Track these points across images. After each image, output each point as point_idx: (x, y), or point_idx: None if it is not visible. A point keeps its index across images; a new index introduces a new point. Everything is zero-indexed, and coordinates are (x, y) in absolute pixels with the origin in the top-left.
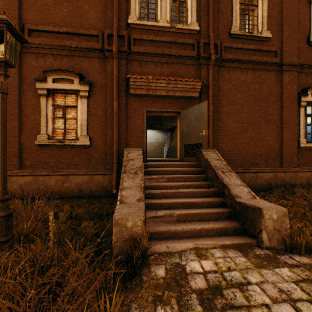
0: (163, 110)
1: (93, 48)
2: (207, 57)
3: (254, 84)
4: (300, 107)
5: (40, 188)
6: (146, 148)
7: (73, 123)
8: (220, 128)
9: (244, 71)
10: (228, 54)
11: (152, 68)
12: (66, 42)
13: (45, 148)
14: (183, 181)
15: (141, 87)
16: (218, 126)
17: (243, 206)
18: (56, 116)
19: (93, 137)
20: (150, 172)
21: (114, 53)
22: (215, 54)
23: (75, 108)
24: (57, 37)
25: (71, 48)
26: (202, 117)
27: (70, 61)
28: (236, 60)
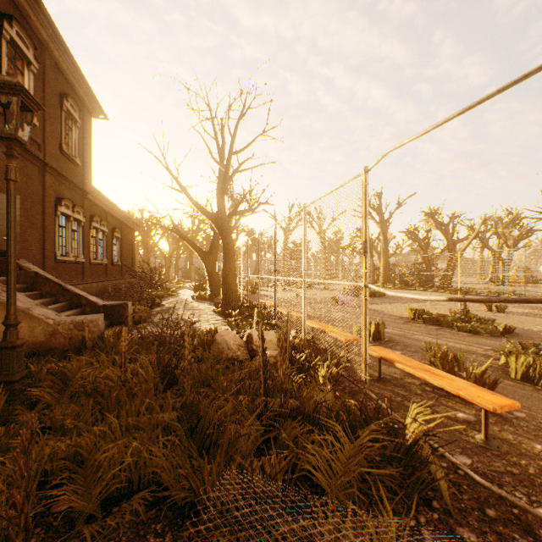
0: None
1: None
2: None
3: (22, 175)
4: (57, 216)
5: None
6: None
7: None
8: None
9: None
10: None
11: None
12: None
13: None
14: None
15: None
16: None
17: (110, 307)
18: None
19: None
20: None
21: None
22: None
23: None
24: None
25: None
26: None
27: None
28: None
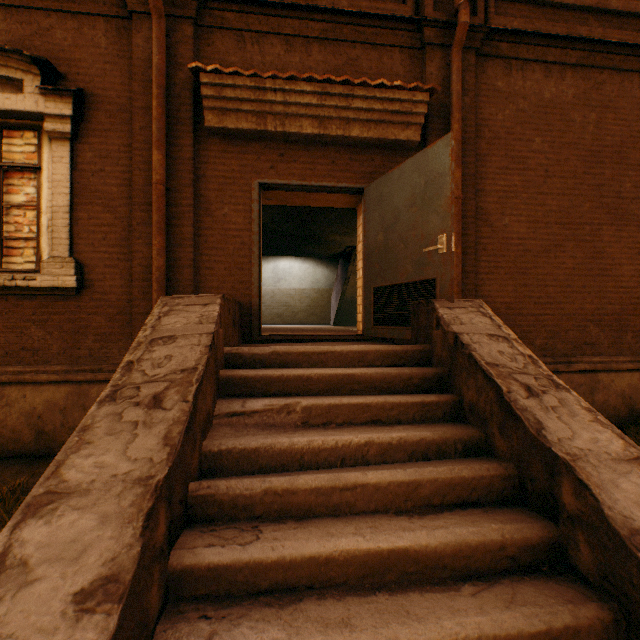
0: (310, 183)
1: None
2: (447, 21)
3: (581, 111)
4: None
5: None
6: (259, 298)
7: (31, 221)
8: (483, 241)
9: (553, 71)
10: (507, 17)
11: (278, 54)
12: None
13: None
14: (369, 422)
15: (238, 108)
16: (476, 233)
17: None
18: None
19: (91, 265)
20: (247, 384)
21: None
22: (469, 16)
23: (37, 174)
24: None
25: None
26: (433, 193)
27: (17, 23)
28: (532, 32)
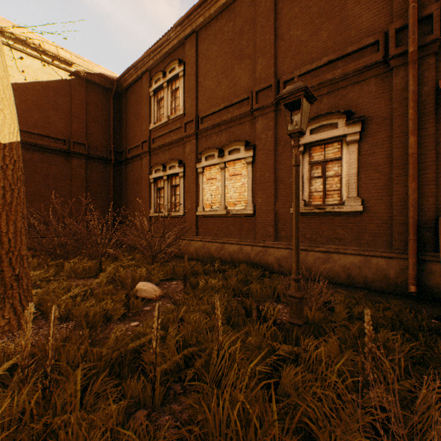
0: None
1: (369, 65)
2: None
3: None
4: None
5: None
6: None
7: (335, 182)
8: None
9: None
10: None
11: None
12: (326, 75)
13: (300, 217)
14: None
15: None
16: None
17: None
18: (312, 176)
19: (366, 199)
20: None
21: (409, 55)
22: None
23: (338, 161)
24: (314, 76)
25: (333, 81)
26: None
27: (332, 98)
28: None
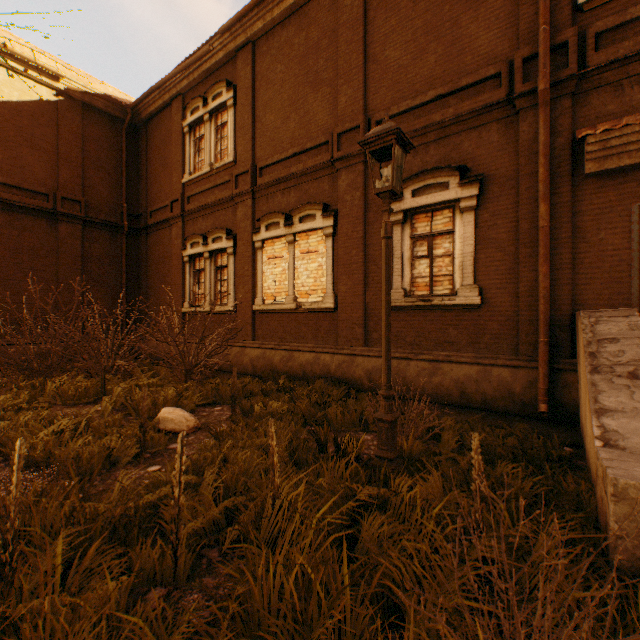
0: None
1: (489, 105)
2: None
3: None
4: None
5: (393, 379)
6: (638, 307)
7: (445, 264)
8: None
9: None
10: None
11: None
12: (434, 116)
13: (399, 313)
14: None
15: (621, 151)
16: None
17: None
18: (415, 255)
19: (486, 288)
20: None
21: (540, 94)
22: None
23: (449, 235)
24: (417, 115)
25: (443, 125)
26: None
27: (441, 148)
28: None
